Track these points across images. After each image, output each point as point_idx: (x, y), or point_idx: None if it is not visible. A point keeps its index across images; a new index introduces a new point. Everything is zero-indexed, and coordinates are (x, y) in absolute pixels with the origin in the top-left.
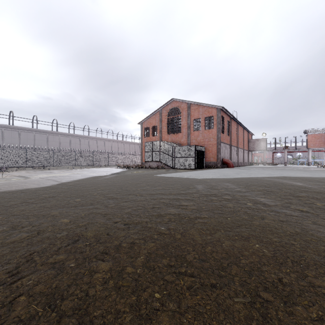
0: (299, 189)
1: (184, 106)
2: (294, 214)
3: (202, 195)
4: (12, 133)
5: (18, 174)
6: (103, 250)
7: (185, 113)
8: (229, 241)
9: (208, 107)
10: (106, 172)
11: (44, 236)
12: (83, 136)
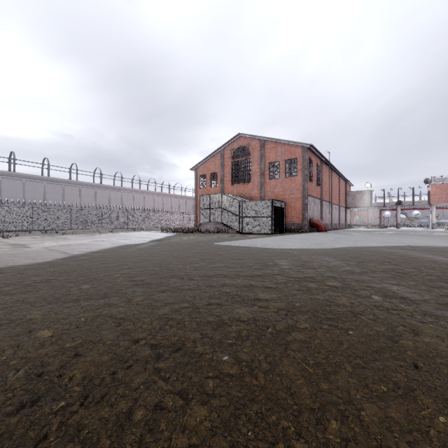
0: None
1: (255, 144)
2: None
3: (291, 278)
4: (14, 183)
5: (15, 241)
6: (88, 431)
7: (256, 154)
8: (374, 404)
9: (291, 146)
10: (143, 239)
11: None
12: (113, 188)
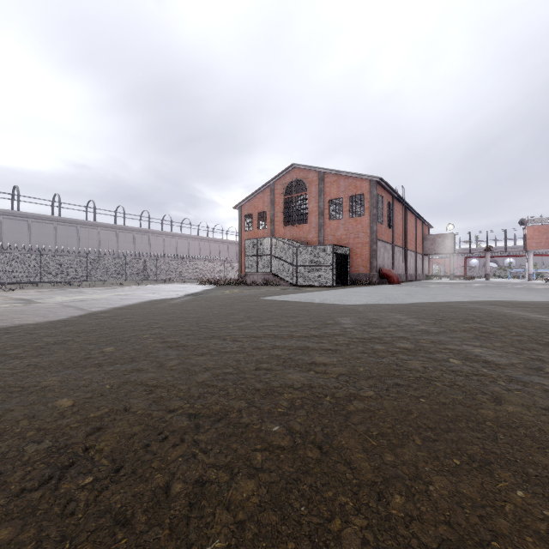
0: (543, 328)
1: (312, 177)
2: None
3: (354, 339)
4: (18, 225)
5: (20, 295)
6: (121, 507)
7: (314, 189)
8: (444, 478)
9: (356, 179)
10: (176, 293)
11: None
12: (139, 230)
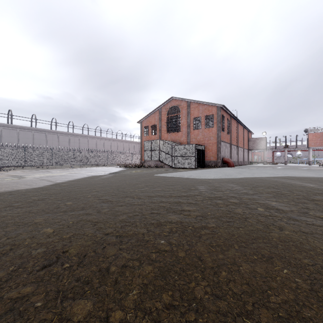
0: (312, 191)
1: (183, 104)
2: (317, 223)
3: (206, 198)
4: (11, 132)
5: (14, 173)
6: (85, 277)
7: (184, 112)
8: (248, 264)
9: (209, 106)
10: (104, 172)
11: (17, 253)
12: (82, 135)
